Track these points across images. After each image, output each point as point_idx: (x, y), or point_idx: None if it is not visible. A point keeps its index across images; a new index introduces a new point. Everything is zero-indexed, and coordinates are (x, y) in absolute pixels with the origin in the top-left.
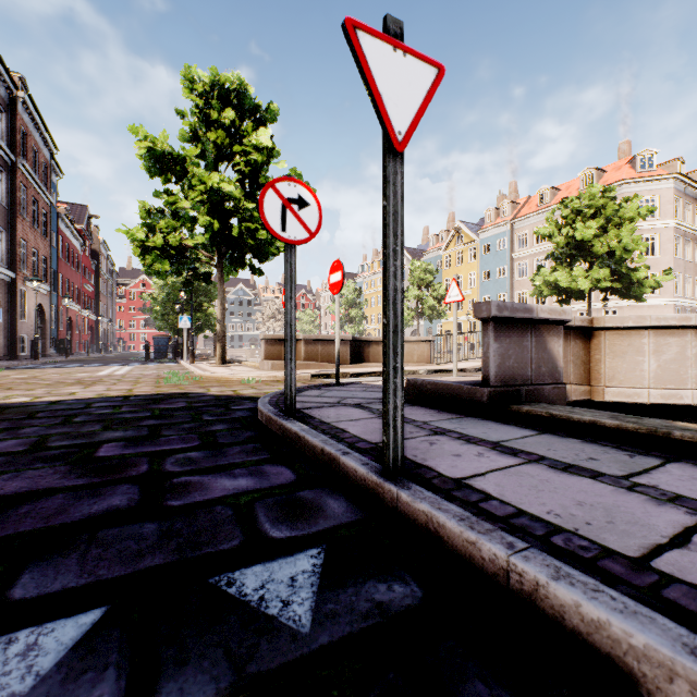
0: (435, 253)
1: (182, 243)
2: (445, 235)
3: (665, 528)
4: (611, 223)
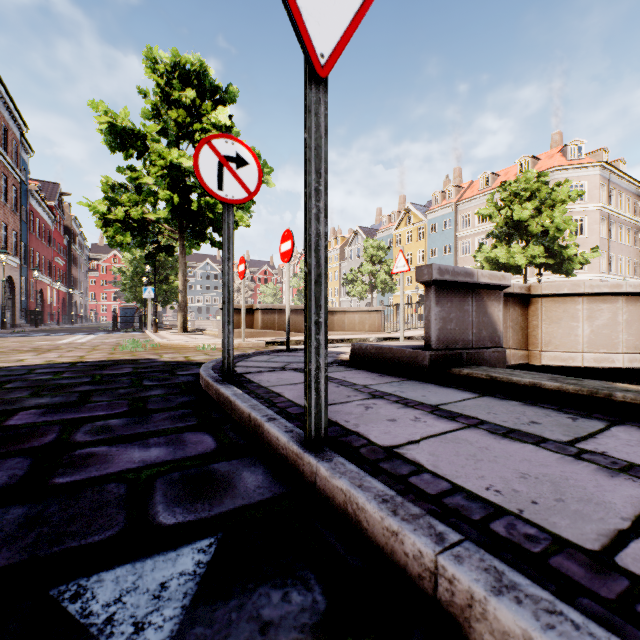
0: (387, 232)
1: (144, 216)
2: (397, 216)
3: (624, 507)
4: (545, 205)
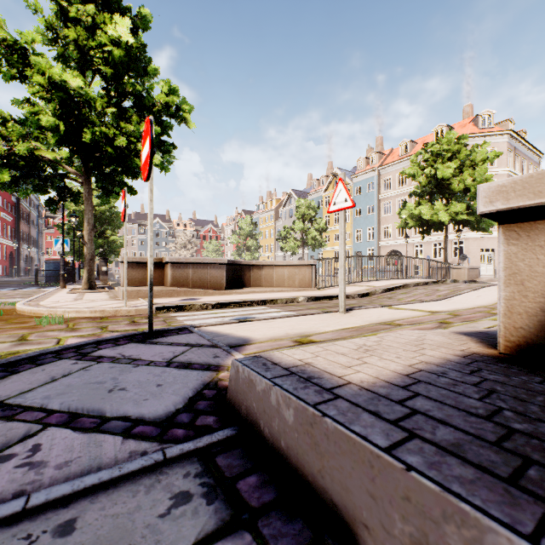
0: (317, 194)
1: (36, 154)
2: (325, 180)
3: None
4: (466, 165)
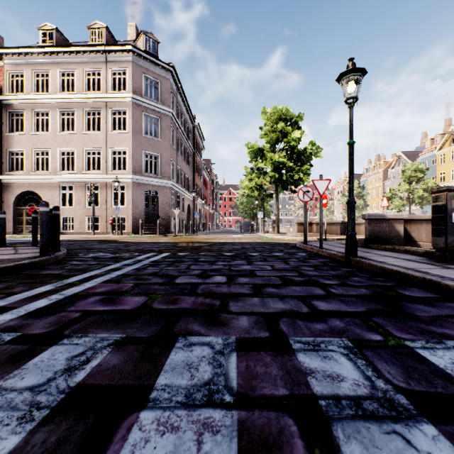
0: (429, 153)
1: (261, 182)
2: (440, 138)
3: None
4: None
